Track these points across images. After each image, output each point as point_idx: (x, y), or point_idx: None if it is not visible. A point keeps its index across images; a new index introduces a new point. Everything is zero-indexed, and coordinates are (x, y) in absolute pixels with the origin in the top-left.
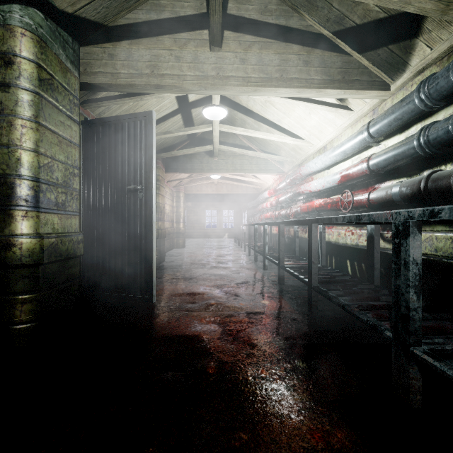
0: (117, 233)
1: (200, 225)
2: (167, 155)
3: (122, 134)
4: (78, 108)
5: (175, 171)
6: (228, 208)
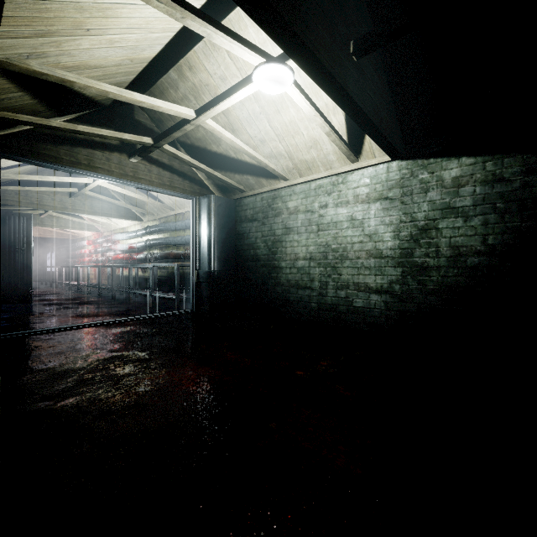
0: (6, 271)
1: None
2: None
3: (9, 221)
4: None
5: None
6: None
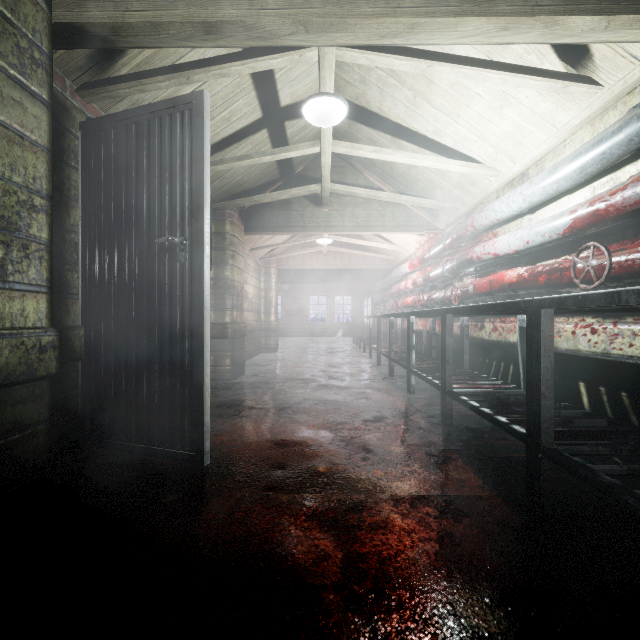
0: (141, 330)
1: (302, 318)
2: (246, 202)
3: (148, 140)
4: (46, 73)
5: (260, 230)
6: (344, 292)
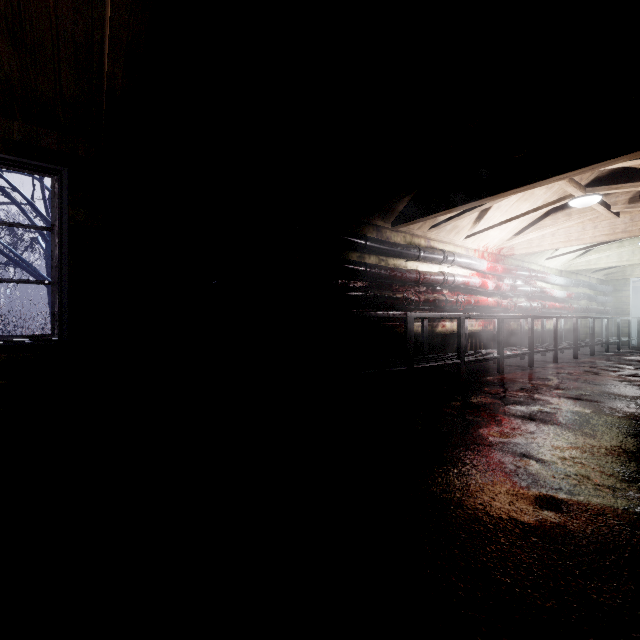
0: None
1: None
2: None
3: None
4: None
5: None
6: None
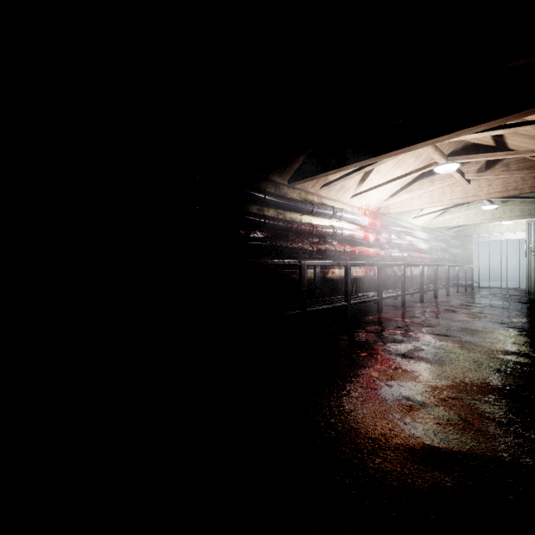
0: None
1: None
2: None
3: None
4: None
5: None
6: None
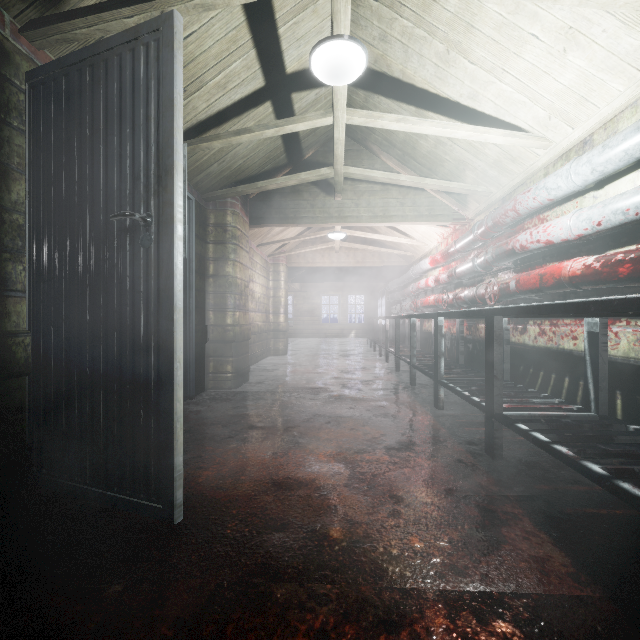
0: (97, 338)
1: (313, 318)
2: (249, 189)
3: (105, 87)
4: None
5: (266, 223)
6: (356, 292)
